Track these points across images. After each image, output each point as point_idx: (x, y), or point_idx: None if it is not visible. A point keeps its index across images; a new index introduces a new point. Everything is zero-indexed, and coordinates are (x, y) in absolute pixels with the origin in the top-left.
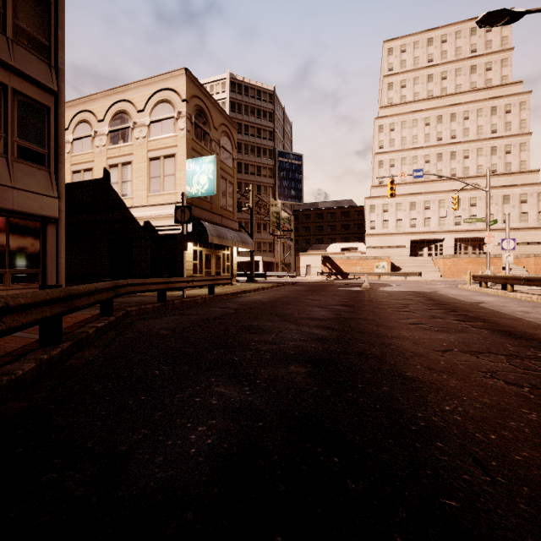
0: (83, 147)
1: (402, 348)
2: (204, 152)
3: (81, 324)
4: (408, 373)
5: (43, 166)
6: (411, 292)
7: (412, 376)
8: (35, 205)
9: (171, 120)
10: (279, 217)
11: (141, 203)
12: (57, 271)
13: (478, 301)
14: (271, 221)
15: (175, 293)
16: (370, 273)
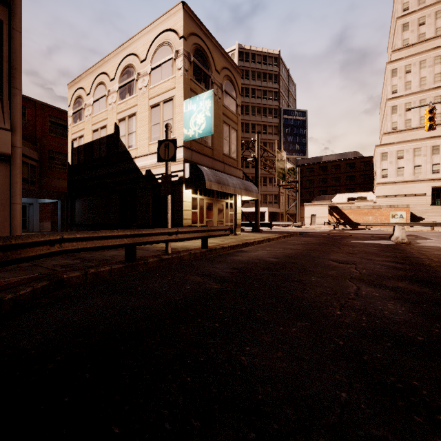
0: (100, 107)
1: None
2: None
3: None
4: None
5: None
6: None
7: None
8: None
9: (169, 62)
10: (284, 168)
11: (143, 152)
12: (10, 220)
13: None
14: (277, 171)
15: None
16: (386, 223)
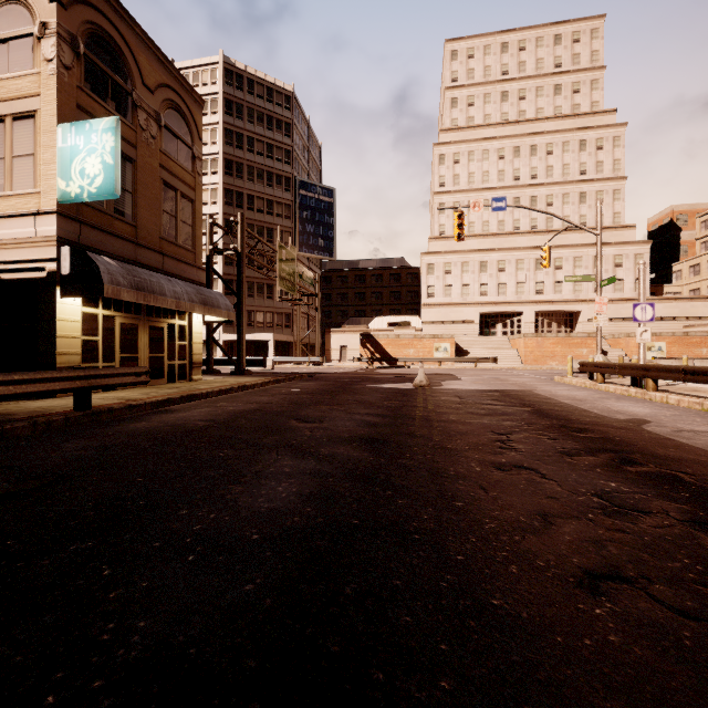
0: None
1: None
2: None
3: None
4: None
5: None
6: (494, 391)
7: None
8: None
9: (26, 40)
10: (294, 273)
11: None
12: None
13: (627, 415)
14: (279, 277)
15: (1, 408)
16: (428, 358)
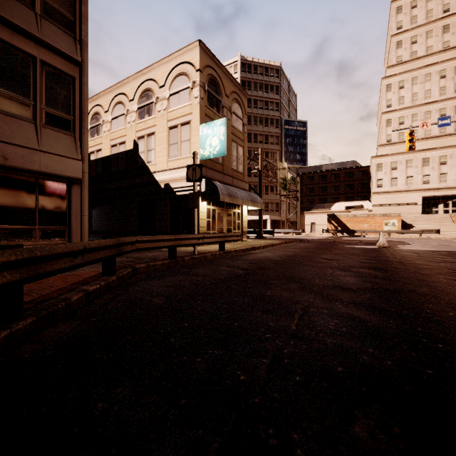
0: (118, 124)
1: None
2: (216, 118)
3: (76, 285)
4: None
5: (69, 132)
6: (442, 251)
7: None
8: (61, 167)
9: (186, 90)
10: (285, 179)
11: (162, 168)
12: (80, 228)
13: None
14: (278, 182)
15: (189, 249)
16: (379, 230)
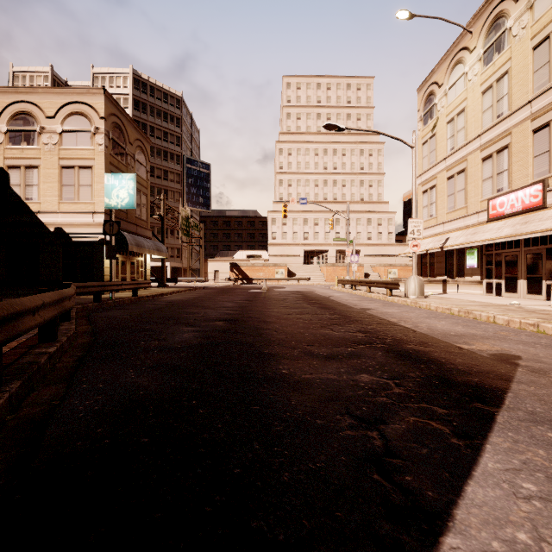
0: None
1: (270, 315)
2: (120, 166)
3: None
4: (268, 320)
5: None
6: (295, 291)
7: (269, 321)
8: None
9: (87, 133)
10: (189, 225)
11: (51, 209)
12: None
13: (330, 296)
14: (181, 228)
15: None
16: (271, 278)
